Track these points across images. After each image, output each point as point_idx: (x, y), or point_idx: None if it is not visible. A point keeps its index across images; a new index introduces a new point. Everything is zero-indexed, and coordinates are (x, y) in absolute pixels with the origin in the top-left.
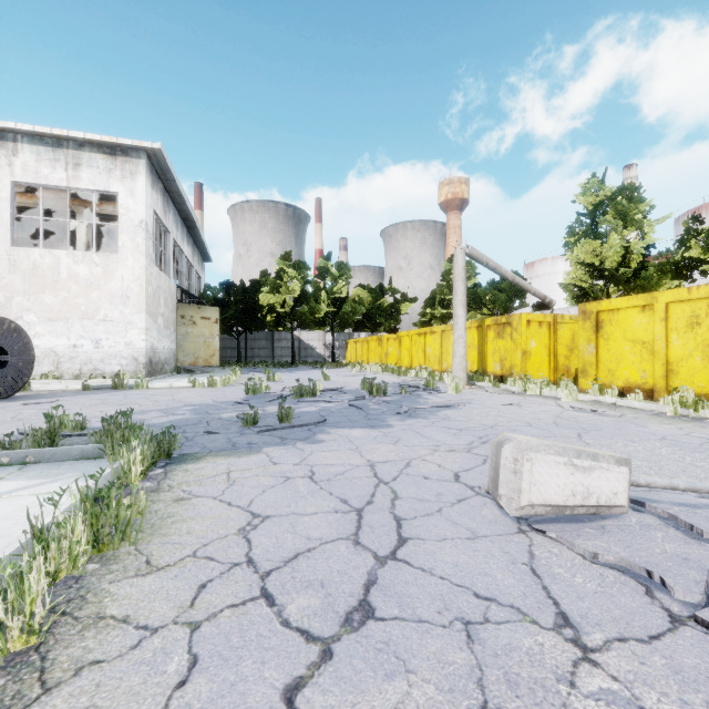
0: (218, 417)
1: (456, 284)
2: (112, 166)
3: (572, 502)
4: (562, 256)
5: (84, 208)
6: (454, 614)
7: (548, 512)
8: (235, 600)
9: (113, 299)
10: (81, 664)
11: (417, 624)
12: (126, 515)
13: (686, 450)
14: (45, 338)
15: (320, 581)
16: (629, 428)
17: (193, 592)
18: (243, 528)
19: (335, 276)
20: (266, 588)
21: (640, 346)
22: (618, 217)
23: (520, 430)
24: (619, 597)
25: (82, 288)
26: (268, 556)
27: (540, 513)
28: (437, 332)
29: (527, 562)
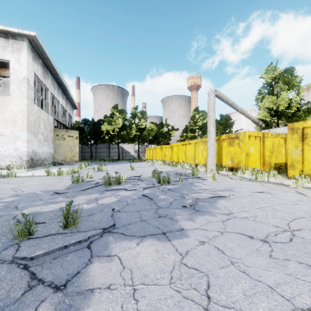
0: (16, 214)
1: (210, 112)
2: (6, 45)
3: None
4: None
5: None
6: None
7: None
8: None
9: (6, 123)
10: None
11: None
12: None
13: None
14: None
15: None
16: None
17: None
18: None
19: (139, 117)
20: None
21: None
22: (284, 85)
23: None
24: None
25: None
26: None
27: None
28: (192, 143)
29: None
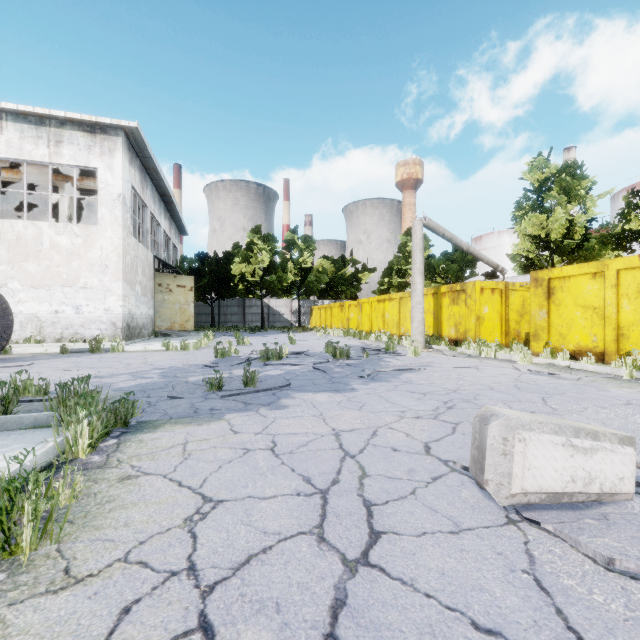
0: (185, 380)
1: (415, 253)
2: (92, 143)
3: (571, 489)
4: (507, 230)
5: (67, 183)
6: None
7: (543, 500)
8: (163, 636)
9: (93, 268)
10: None
11: None
12: (59, 501)
13: None
14: (29, 304)
15: (275, 600)
16: (591, 392)
17: (111, 620)
18: (190, 518)
19: (301, 248)
20: (206, 614)
21: (591, 311)
22: (562, 193)
23: (483, 394)
24: None
25: (63, 257)
26: (214, 560)
27: (533, 501)
28: (395, 299)
29: (528, 568)
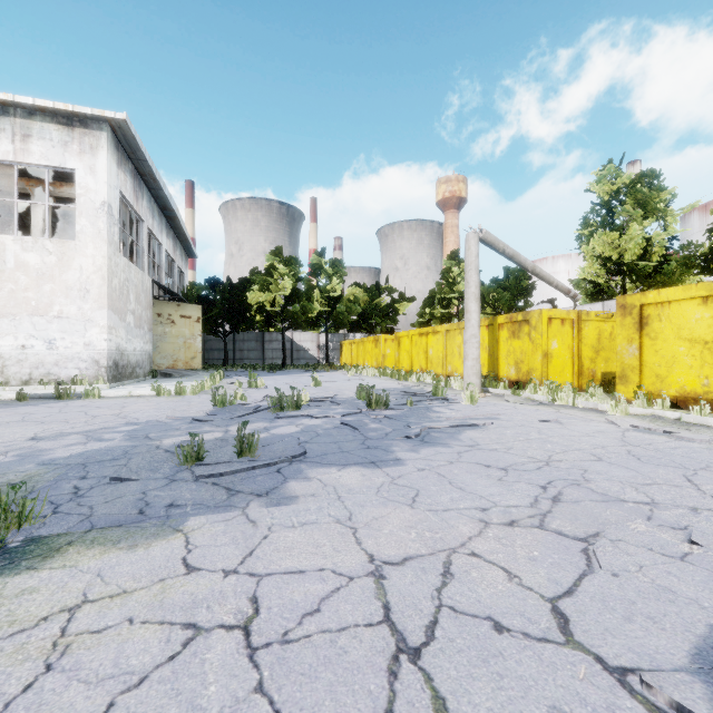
0: (157, 444)
1: (469, 274)
2: (68, 139)
3: None
4: (562, 255)
5: (41, 190)
6: None
7: None
8: None
9: (70, 293)
10: None
11: None
12: None
13: None
14: None
15: None
16: None
17: None
18: None
19: (329, 273)
20: None
21: (701, 346)
22: (637, 207)
23: (593, 469)
24: None
25: (32, 280)
26: None
27: None
28: (440, 332)
29: None
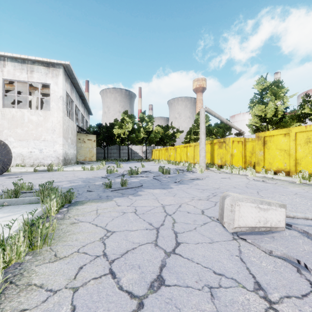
0: (94, 184)
1: (201, 124)
2: (47, 72)
3: (258, 225)
4: (247, 112)
5: (35, 91)
6: (204, 282)
7: (247, 230)
8: (96, 275)
9: (48, 131)
10: (16, 311)
11: (185, 288)
12: (47, 231)
13: (307, 199)
14: (18, 148)
15: (138, 265)
16: (280, 189)
17: (76, 271)
18: (102, 238)
19: (147, 121)
20: (112, 269)
21: (283, 152)
22: (272, 95)
23: (230, 190)
24: (284, 273)
25: (34, 126)
26: (113, 252)
27: (243, 230)
28: (192, 146)
29: (238, 255)
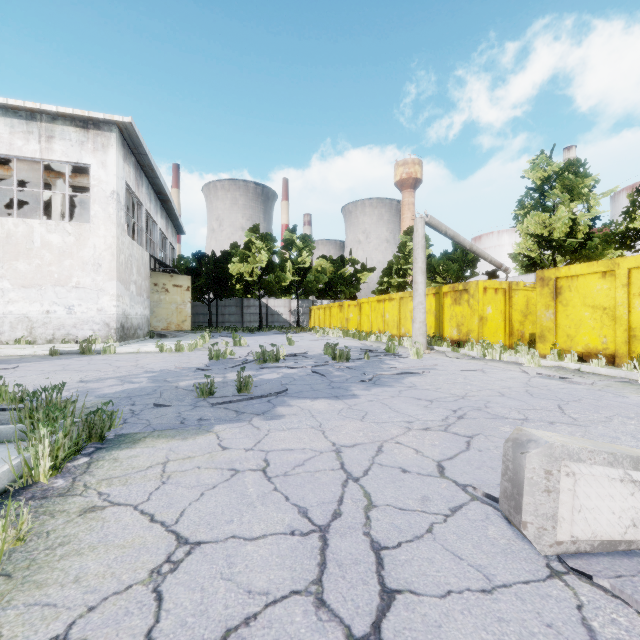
0: (175, 385)
1: (416, 251)
2: (84, 139)
3: (632, 535)
4: (507, 230)
5: (59, 180)
6: None
7: (595, 547)
8: None
9: (85, 267)
10: None
11: None
12: None
13: None
14: (19, 304)
15: None
16: (609, 398)
17: None
18: (157, 570)
19: (299, 247)
20: None
21: (601, 311)
22: (565, 191)
23: (494, 401)
24: None
25: (55, 256)
26: (181, 638)
27: (583, 549)
28: (395, 299)
29: None
